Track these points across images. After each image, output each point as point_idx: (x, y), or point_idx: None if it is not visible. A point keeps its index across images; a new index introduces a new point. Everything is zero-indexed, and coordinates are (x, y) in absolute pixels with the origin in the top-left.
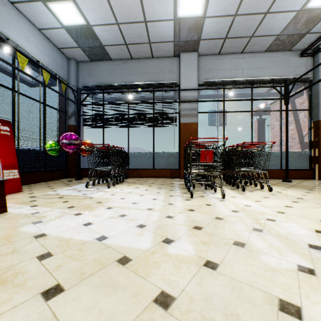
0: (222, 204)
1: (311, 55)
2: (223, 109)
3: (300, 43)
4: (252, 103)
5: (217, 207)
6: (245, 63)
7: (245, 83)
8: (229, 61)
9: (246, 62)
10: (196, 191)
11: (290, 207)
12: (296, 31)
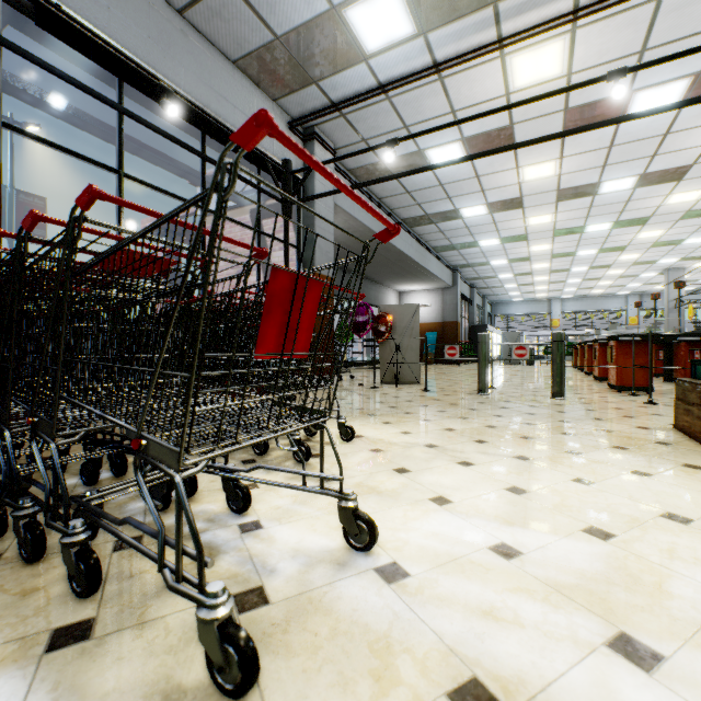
0: (483, 622)
1: (303, 139)
2: (119, 162)
3: (297, 97)
4: (204, 185)
5: (549, 684)
6: (189, 54)
7: (187, 113)
8: (144, 6)
9: (193, 53)
10: (136, 559)
11: (524, 491)
12: (306, 61)
